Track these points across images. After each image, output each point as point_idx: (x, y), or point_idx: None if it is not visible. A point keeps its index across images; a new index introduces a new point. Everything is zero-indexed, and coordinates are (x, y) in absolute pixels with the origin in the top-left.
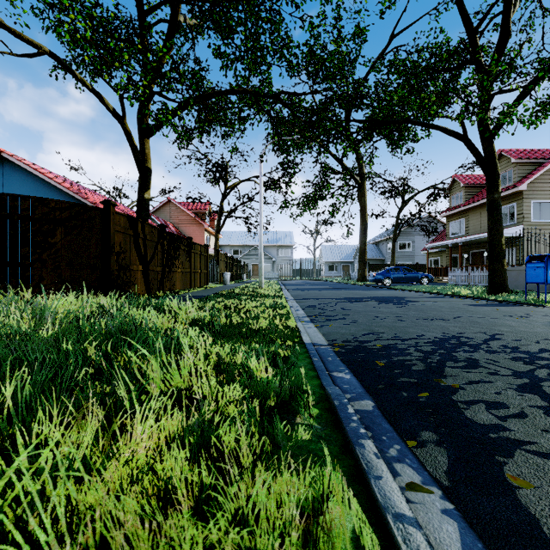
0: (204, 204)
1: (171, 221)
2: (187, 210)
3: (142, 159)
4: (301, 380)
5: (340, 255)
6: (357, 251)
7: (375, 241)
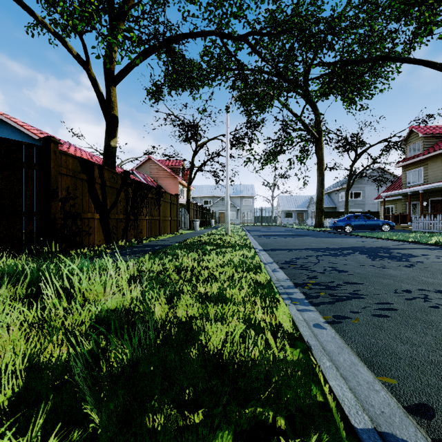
0: (179, 160)
1: (151, 175)
2: (164, 166)
3: (108, 106)
4: None
5: (295, 204)
6: (310, 200)
7: (328, 191)
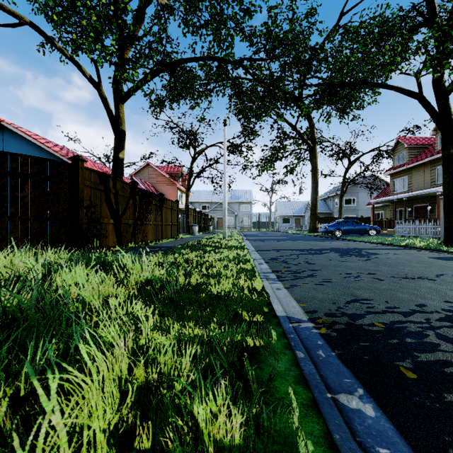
0: (177, 166)
1: (149, 181)
2: (163, 172)
3: (117, 122)
4: (296, 440)
5: (293, 210)
6: (307, 206)
7: (324, 197)
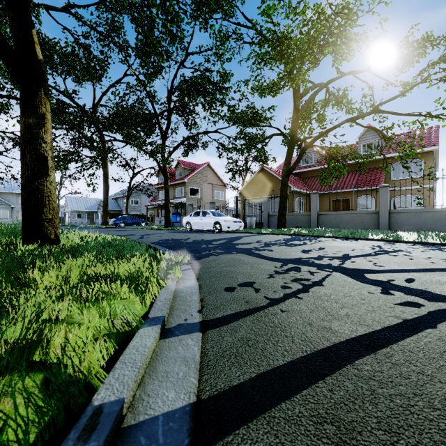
0: None
1: None
2: None
3: None
4: None
5: (86, 206)
6: (100, 203)
7: (115, 197)
